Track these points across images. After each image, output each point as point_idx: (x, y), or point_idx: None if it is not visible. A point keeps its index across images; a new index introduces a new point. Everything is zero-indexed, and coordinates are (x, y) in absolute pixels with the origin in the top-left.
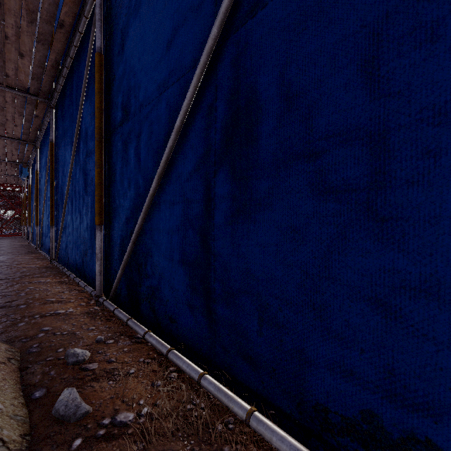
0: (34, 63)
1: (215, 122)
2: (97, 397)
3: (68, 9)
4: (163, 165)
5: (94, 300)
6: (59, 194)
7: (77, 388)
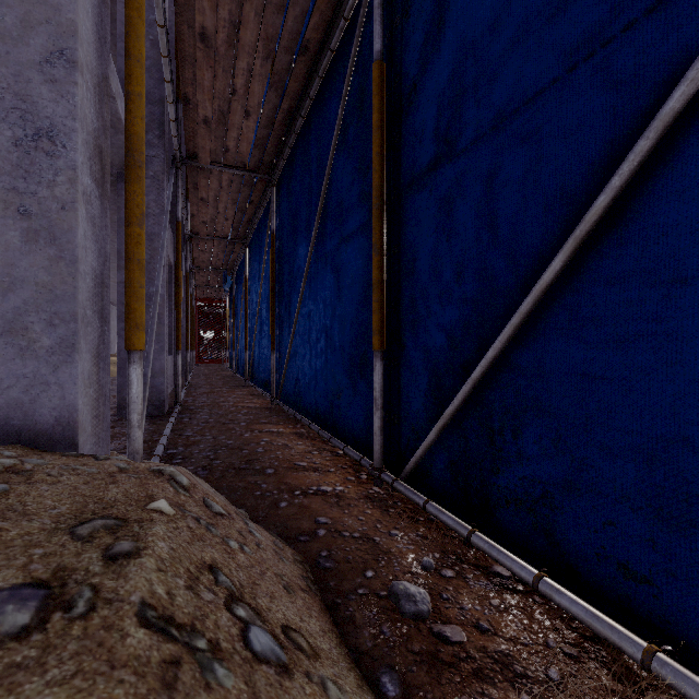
0: (261, 123)
1: None
2: None
3: (318, 18)
4: (594, 219)
5: (363, 473)
6: (283, 305)
7: (459, 692)
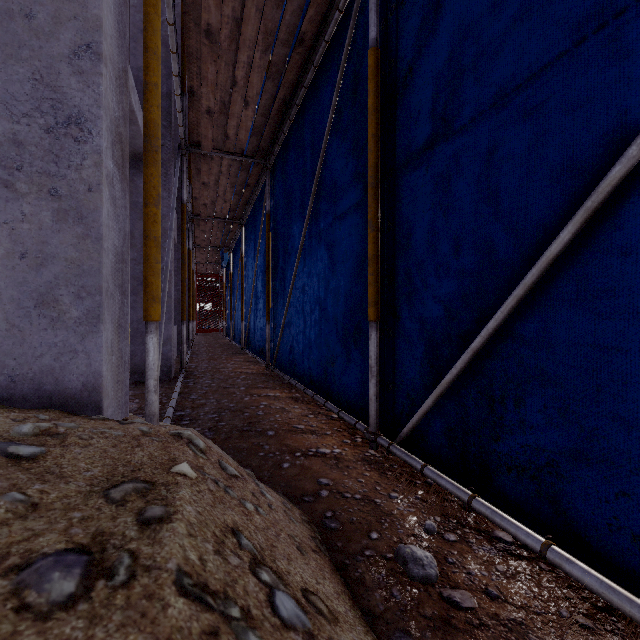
0: (258, 112)
1: None
2: None
3: (314, 11)
4: (607, 190)
5: (358, 436)
6: (278, 279)
7: None
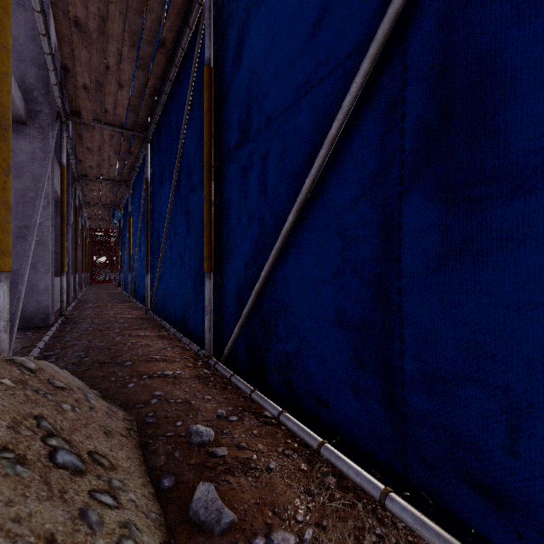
0: (133, 94)
1: (401, 120)
2: (238, 500)
3: (170, 23)
4: (305, 192)
5: (200, 361)
6: (155, 237)
7: (210, 481)
